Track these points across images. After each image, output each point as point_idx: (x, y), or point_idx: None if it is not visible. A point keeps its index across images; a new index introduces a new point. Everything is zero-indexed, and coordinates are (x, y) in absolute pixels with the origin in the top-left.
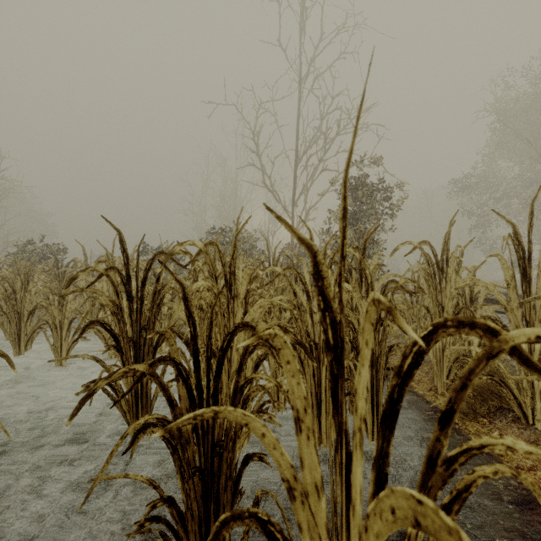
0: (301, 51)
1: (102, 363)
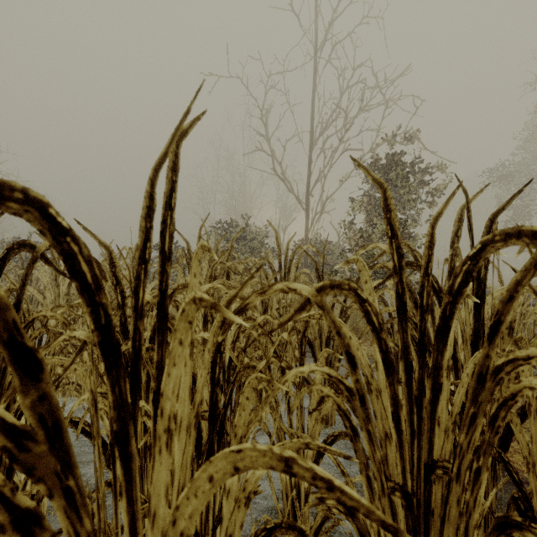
0: (317, 15)
1: None
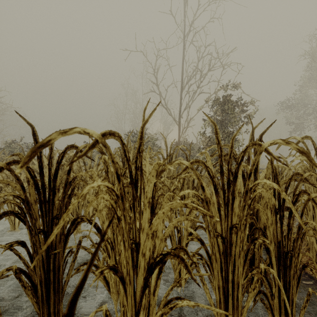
0: (185, 17)
1: (16, 251)
